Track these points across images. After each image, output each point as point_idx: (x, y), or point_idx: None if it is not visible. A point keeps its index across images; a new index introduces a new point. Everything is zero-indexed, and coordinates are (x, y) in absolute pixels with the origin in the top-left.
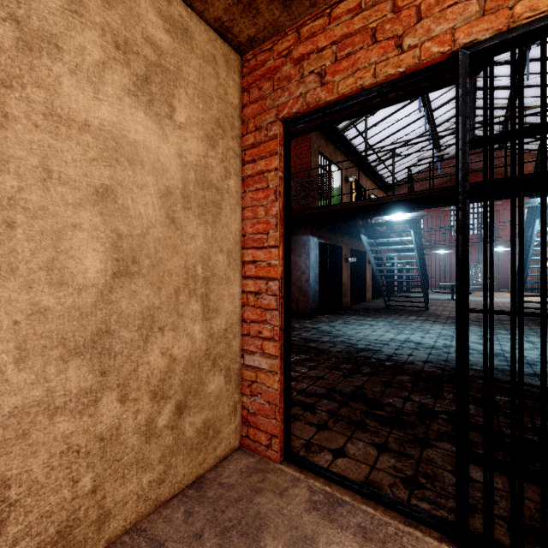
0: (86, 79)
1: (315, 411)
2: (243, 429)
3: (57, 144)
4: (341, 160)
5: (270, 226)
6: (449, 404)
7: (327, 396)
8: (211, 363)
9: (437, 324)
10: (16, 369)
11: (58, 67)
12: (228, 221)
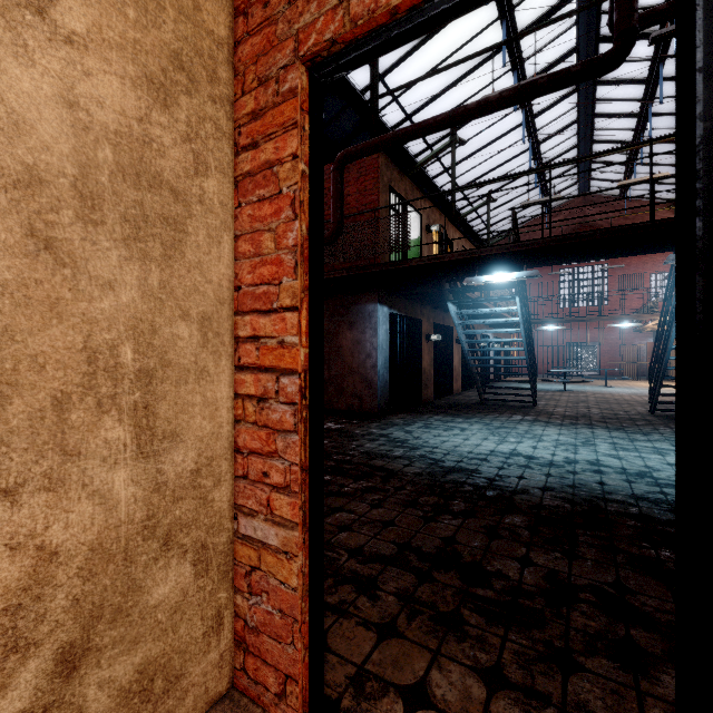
0: None
1: (377, 594)
2: (237, 656)
3: None
4: (420, 202)
5: (283, 269)
6: (593, 570)
7: (398, 559)
8: (158, 544)
9: (552, 427)
10: None
11: None
12: (202, 258)
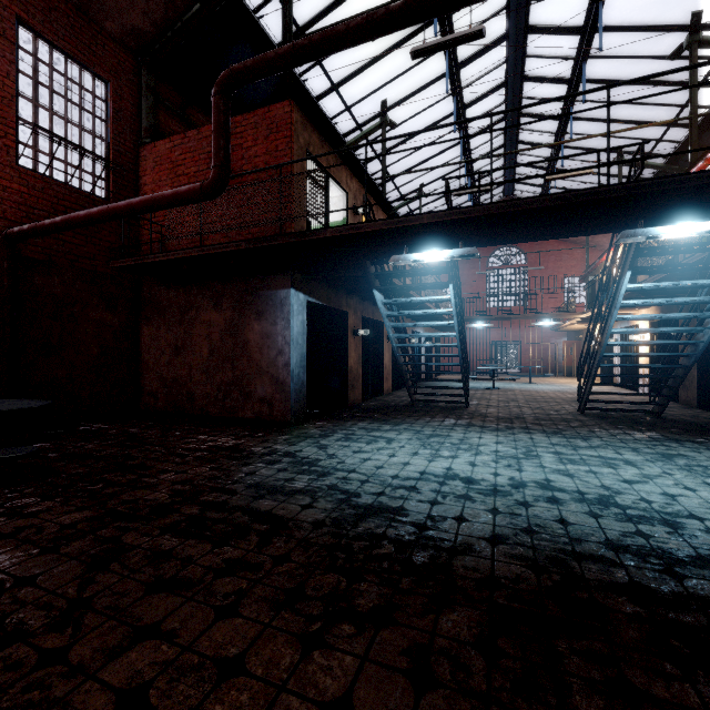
0: None
1: None
2: None
3: None
4: (346, 178)
5: None
6: None
7: None
8: None
9: (488, 433)
10: None
11: None
12: None
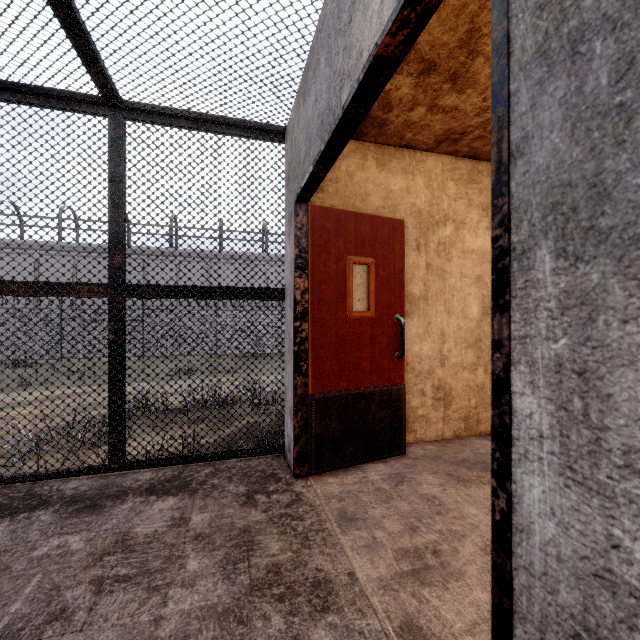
0: (473, 231)
1: None
2: None
3: (464, 262)
4: None
5: None
6: None
7: None
8: None
9: None
10: (454, 349)
11: (464, 231)
12: None
